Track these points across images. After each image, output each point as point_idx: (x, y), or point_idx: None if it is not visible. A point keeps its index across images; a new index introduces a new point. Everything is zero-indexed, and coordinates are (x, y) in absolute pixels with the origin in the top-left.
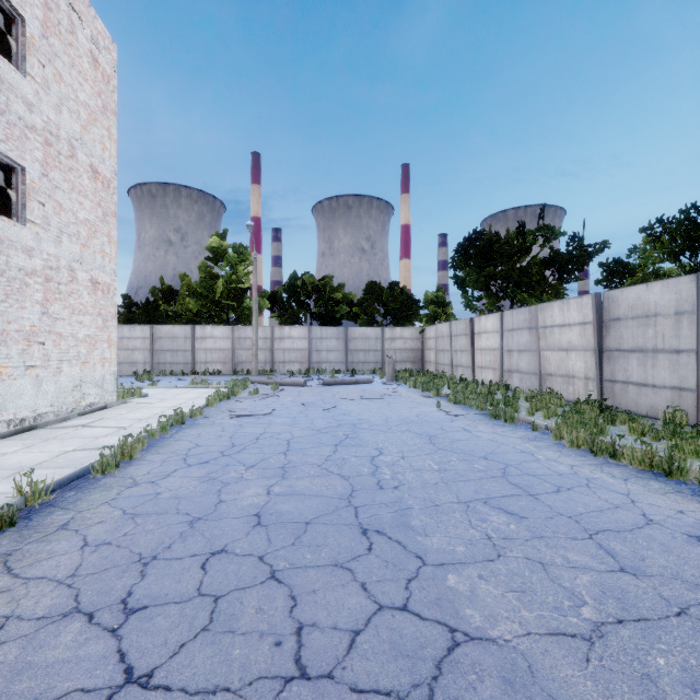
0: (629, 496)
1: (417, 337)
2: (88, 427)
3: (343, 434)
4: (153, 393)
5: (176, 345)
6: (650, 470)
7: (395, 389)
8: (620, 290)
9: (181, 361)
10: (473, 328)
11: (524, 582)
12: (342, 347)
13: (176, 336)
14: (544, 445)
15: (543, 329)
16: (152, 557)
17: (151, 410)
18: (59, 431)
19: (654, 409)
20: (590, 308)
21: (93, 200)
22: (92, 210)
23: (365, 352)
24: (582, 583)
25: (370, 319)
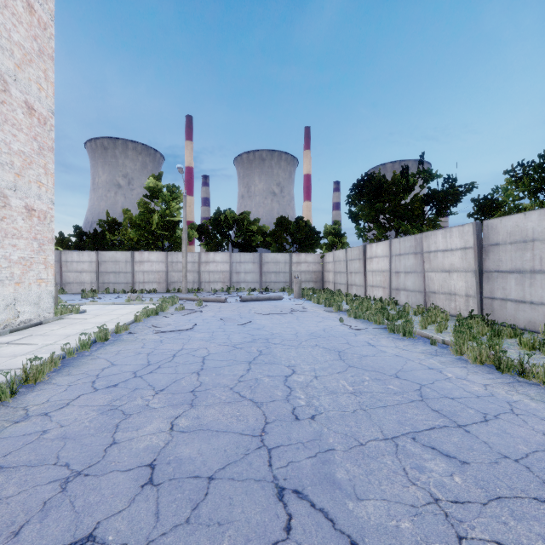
0: None
1: (318, 261)
2: (12, 344)
3: (257, 350)
4: (92, 309)
5: (118, 267)
6: None
7: (302, 305)
8: (499, 219)
9: (122, 281)
10: (365, 254)
11: None
12: (257, 269)
13: (118, 260)
14: (447, 361)
15: (427, 254)
16: None
17: (82, 326)
18: None
19: (532, 323)
20: (471, 235)
21: (28, 134)
22: (27, 143)
23: (276, 274)
24: None
25: (280, 247)
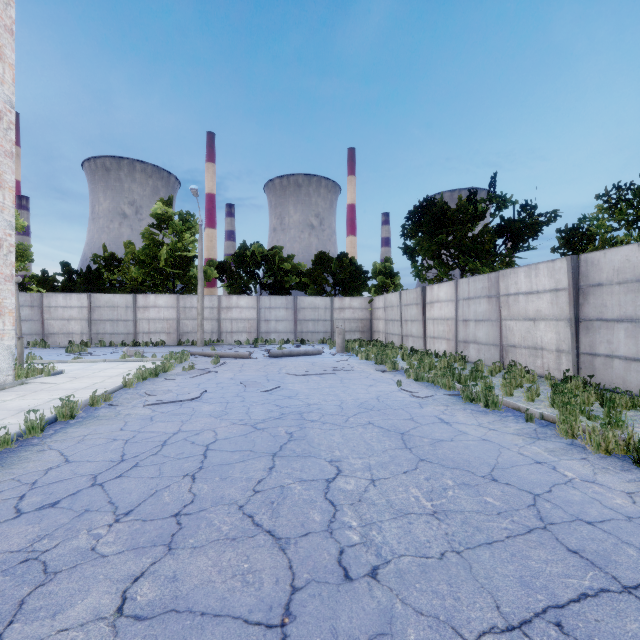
0: None
1: (365, 307)
2: None
3: (286, 433)
4: (73, 368)
5: (116, 314)
6: None
7: (346, 362)
8: (602, 252)
9: (121, 331)
10: (424, 297)
11: None
12: (291, 317)
13: (116, 305)
14: (557, 448)
15: (505, 297)
16: None
17: (49, 394)
18: None
19: None
20: (564, 273)
21: None
22: None
23: (315, 322)
24: None
25: (319, 289)
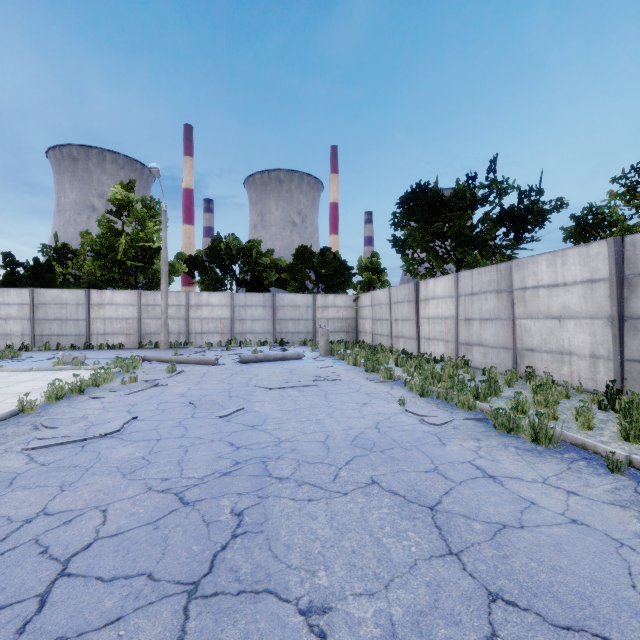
0: None
1: (351, 305)
2: None
3: (232, 513)
4: None
5: (65, 312)
6: None
7: (331, 368)
8: None
9: (71, 332)
10: (418, 294)
11: None
12: (269, 316)
13: (65, 302)
14: None
15: (520, 292)
16: None
17: None
18: None
19: None
20: (603, 260)
21: None
22: None
23: (295, 322)
24: None
25: (300, 286)
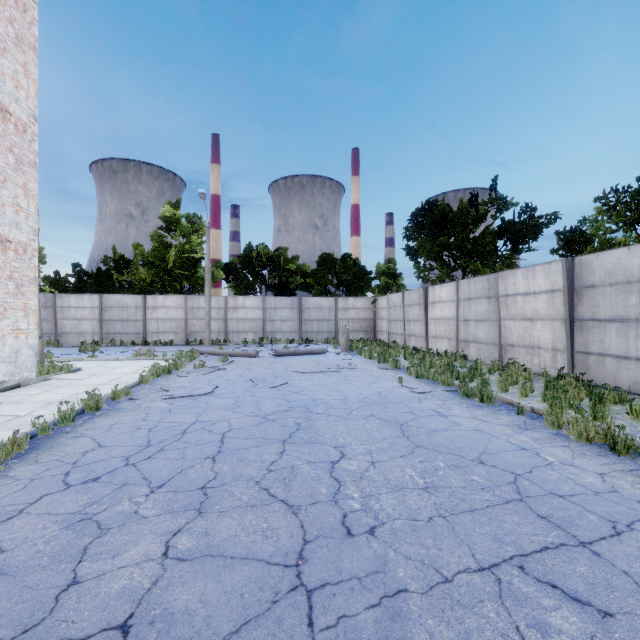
0: None
1: (369, 307)
2: None
3: (294, 423)
4: (89, 366)
5: (127, 314)
6: None
7: (350, 360)
8: (595, 254)
9: (131, 331)
10: (426, 298)
11: None
12: (296, 317)
13: (126, 305)
14: (543, 437)
15: (504, 298)
16: None
17: (72, 389)
18: None
19: (638, 384)
20: (559, 275)
21: (1, 144)
22: None
23: (319, 322)
24: None
25: (323, 290)
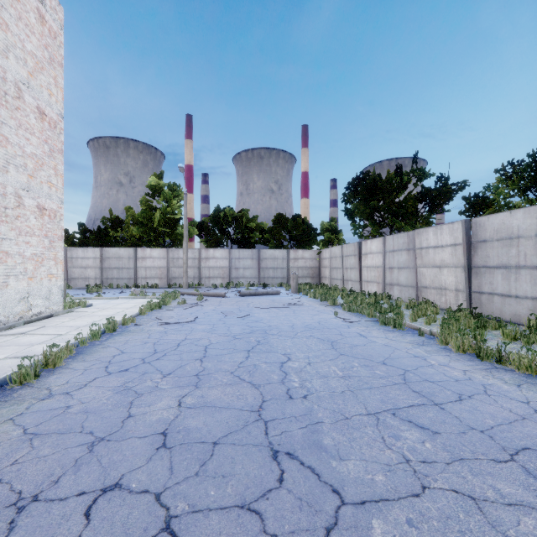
0: (530, 404)
1: (315, 257)
2: (28, 334)
3: (255, 340)
4: (98, 303)
5: (121, 263)
6: (536, 375)
7: (298, 299)
8: (487, 217)
9: (125, 277)
10: (360, 250)
11: (462, 531)
12: (256, 265)
13: (121, 256)
14: (433, 350)
15: (419, 250)
16: (32, 497)
17: (91, 318)
18: (0, 338)
19: (517, 316)
20: (460, 232)
21: (40, 137)
22: (39, 146)
23: (274, 270)
24: (529, 531)
25: (278, 244)
